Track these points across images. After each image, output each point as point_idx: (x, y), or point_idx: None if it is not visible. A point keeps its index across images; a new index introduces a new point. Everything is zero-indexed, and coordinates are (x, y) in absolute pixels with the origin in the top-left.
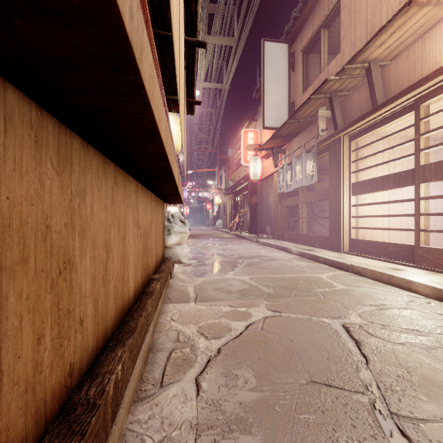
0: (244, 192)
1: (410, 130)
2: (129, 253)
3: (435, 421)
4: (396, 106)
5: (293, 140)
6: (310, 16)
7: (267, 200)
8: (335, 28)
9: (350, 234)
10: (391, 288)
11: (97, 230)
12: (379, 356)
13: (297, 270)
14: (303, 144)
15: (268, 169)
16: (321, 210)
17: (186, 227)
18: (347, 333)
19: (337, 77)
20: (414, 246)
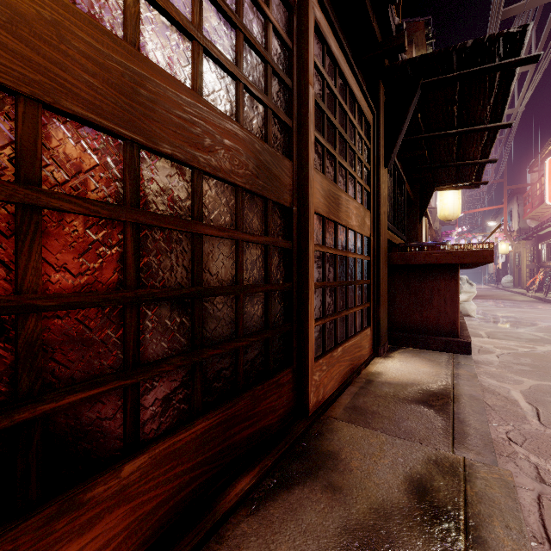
0: None
1: None
2: None
3: None
4: None
5: None
6: None
7: None
8: None
9: None
10: None
11: None
12: None
13: None
14: None
15: None
16: None
17: (473, 288)
18: None
19: None
20: None
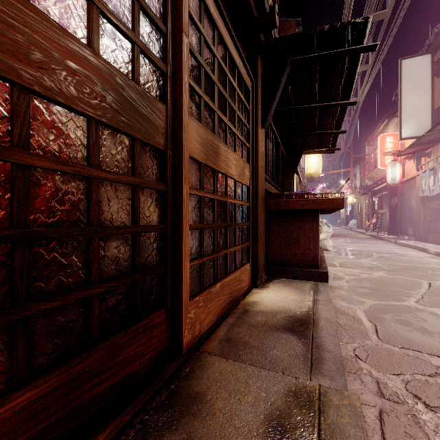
0: (383, 192)
1: None
2: None
3: (439, 298)
4: None
5: (439, 144)
6: None
7: (409, 202)
8: None
9: None
10: None
11: None
12: (437, 289)
13: (423, 263)
14: None
15: (410, 171)
16: None
17: (330, 229)
18: (428, 284)
19: None
20: None
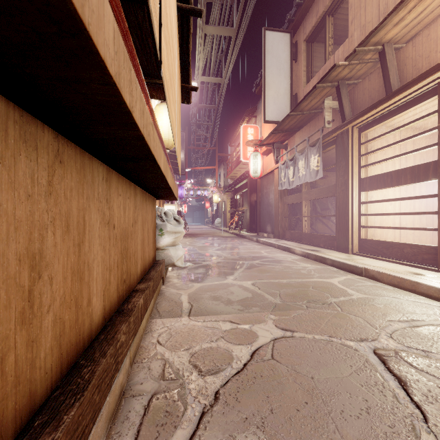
0: (243, 189)
1: (425, 121)
2: (91, 264)
3: None
4: (416, 91)
5: (296, 135)
6: (314, 3)
7: (267, 198)
8: (341, 14)
9: (360, 233)
10: (416, 298)
11: (3, 234)
12: (438, 407)
13: (304, 273)
14: (307, 138)
15: (268, 166)
16: (324, 208)
17: (181, 226)
18: (383, 365)
19: (346, 62)
20: (438, 248)
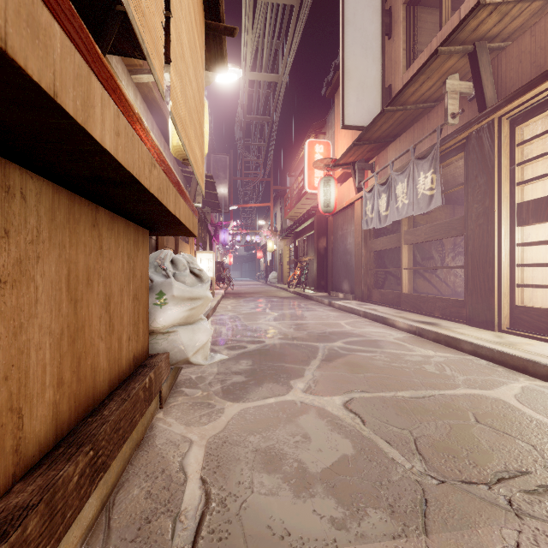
0: (308, 232)
1: None
2: None
3: None
4: None
5: (389, 148)
6: None
7: (344, 242)
8: None
9: (514, 297)
10: None
11: None
12: None
13: (433, 374)
14: (412, 146)
15: (344, 198)
16: (426, 257)
17: (203, 286)
18: None
19: None
20: None
